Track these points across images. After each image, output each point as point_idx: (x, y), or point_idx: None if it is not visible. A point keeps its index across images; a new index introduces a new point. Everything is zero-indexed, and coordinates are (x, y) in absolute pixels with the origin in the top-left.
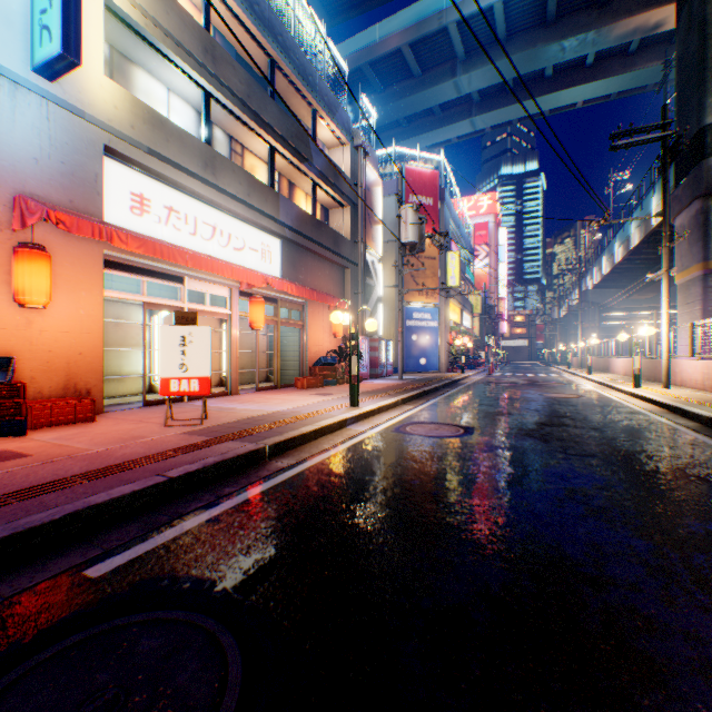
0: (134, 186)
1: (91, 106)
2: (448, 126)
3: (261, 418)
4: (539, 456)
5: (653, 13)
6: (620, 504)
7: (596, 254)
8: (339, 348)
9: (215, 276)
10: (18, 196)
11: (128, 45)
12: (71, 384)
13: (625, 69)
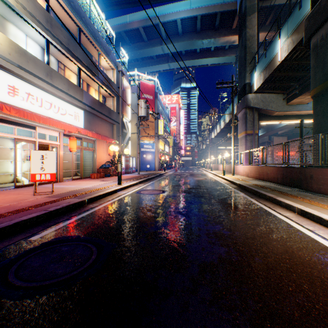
0: (10, 82)
1: None
2: (159, 65)
3: (80, 190)
4: (185, 198)
5: (232, 37)
6: (204, 208)
7: (215, 124)
8: (112, 160)
9: (52, 126)
10: None
11: (5, 12)
12: None
13: (224, 55)
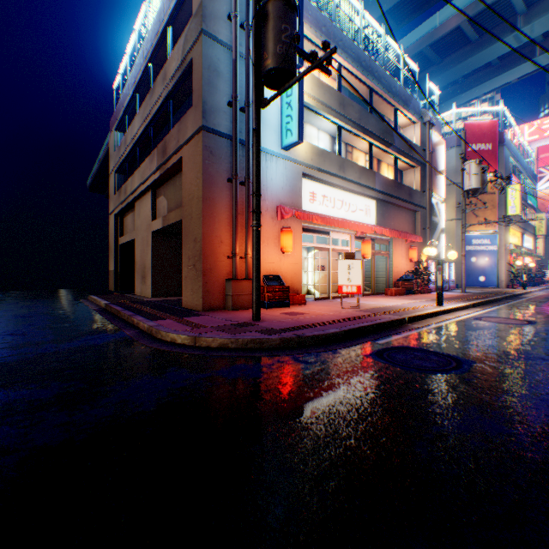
0: (310, 188)
1: (298, 156)
2: (507, 72)
3: (387, 308)
4: None
5: None
6: None
7: None
8: (414, 269)
9: (343, 229)
10: (278, 206)
11: (305, 116)
12: (291, 287)
13: None
